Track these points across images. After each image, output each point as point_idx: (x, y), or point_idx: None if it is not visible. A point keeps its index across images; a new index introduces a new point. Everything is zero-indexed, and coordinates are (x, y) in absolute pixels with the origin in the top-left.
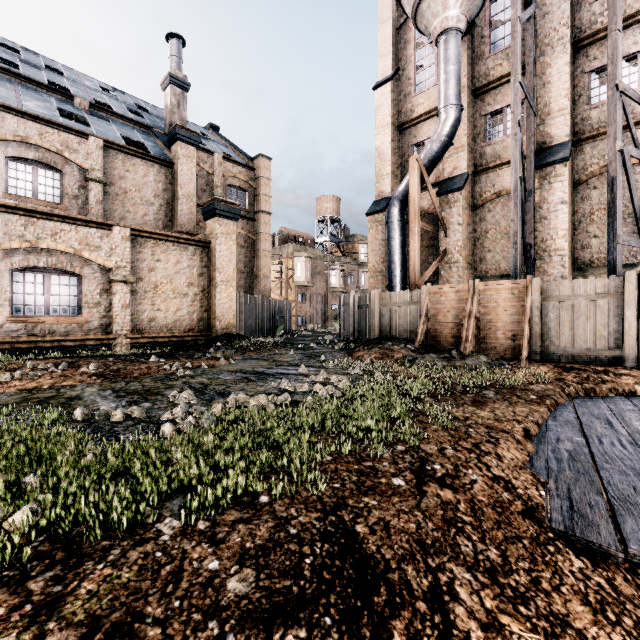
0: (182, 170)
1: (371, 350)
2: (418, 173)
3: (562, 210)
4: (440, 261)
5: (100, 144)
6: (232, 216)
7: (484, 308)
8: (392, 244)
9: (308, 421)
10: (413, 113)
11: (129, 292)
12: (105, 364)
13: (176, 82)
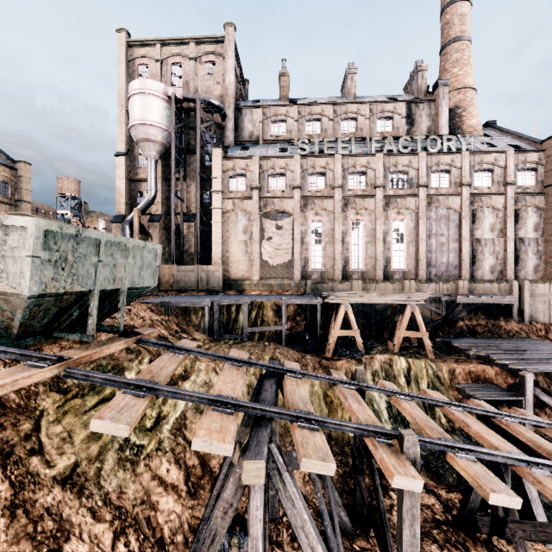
0: None
1: None
2: (138, 216)
3: (192, 239)
4: None
5: None
6: None
7: (161, 274)
8: None
9: None
10: (137, 175)
11: None
12: None
13: None
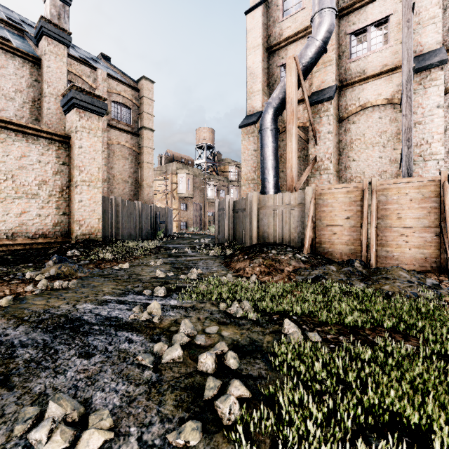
0: (49, 67)
1: (254, 261)
2: (295, 73)
3: (438, 114)
4: (312, 167)
5: None
6: (96, 109)
7: (382, 210)
8: (266, 150)
9: None
10: (281, 36)
11: None
12: None
13: None
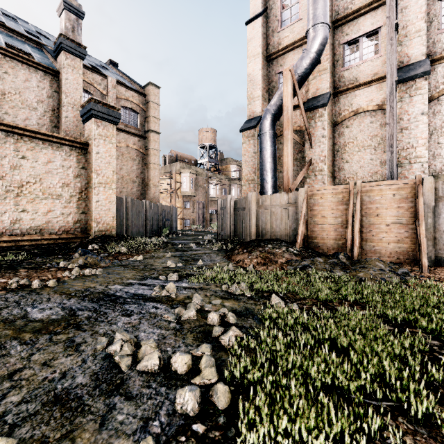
0: (67, 79)
1: (252, 254)
2: (291, 84)
3: (422, 120)
4: (307, 169)
5: None
6: (111, 119)
7: (366, 209)
8: (264, 153)
9: None
10: (280, 45)
11: None
12: None
13: (70, 8)
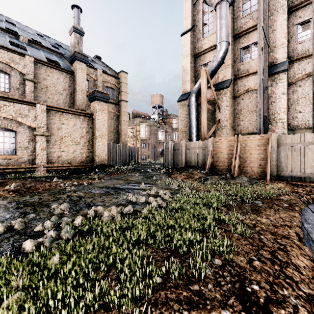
0: (78, 76)
1: (181, 173)
2: (206, 77)
3: (283, 98)
4: (217, 125)
5: (32, 60)
6: (105, 100)
7: (243, 150)
8: (191, 116)
9: (142, 235)
10: (202, 48)
11: (45, 141)
12: (23, 183)
13: (77, 31)
